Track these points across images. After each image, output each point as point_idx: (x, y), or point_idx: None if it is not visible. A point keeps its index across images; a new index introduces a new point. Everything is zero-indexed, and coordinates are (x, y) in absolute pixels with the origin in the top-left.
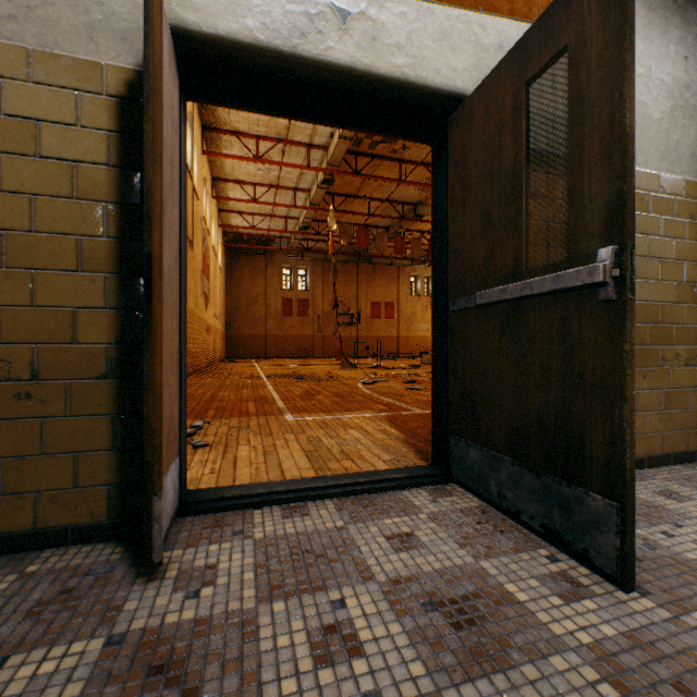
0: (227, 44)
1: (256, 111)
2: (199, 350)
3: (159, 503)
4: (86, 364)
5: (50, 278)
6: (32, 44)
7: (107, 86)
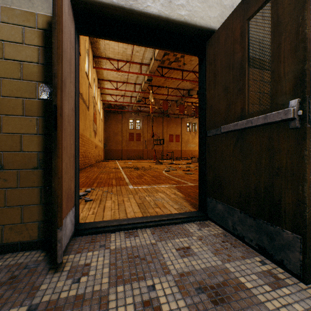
0: (97, 4)
1: (113, 40)
2: (92, 156)
3: (60, 233)
4: (27, 161)
5: (9, 119)
6: (0, 3)
7: (37, 24)
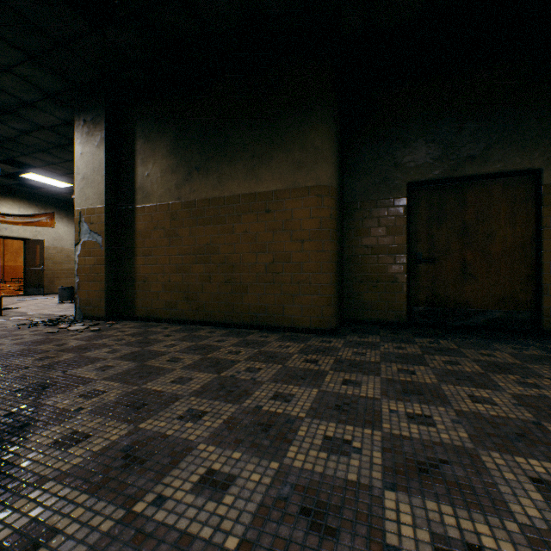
0: None
1: None
2: None
3: None
4: None
5: None
6: None
7: None
